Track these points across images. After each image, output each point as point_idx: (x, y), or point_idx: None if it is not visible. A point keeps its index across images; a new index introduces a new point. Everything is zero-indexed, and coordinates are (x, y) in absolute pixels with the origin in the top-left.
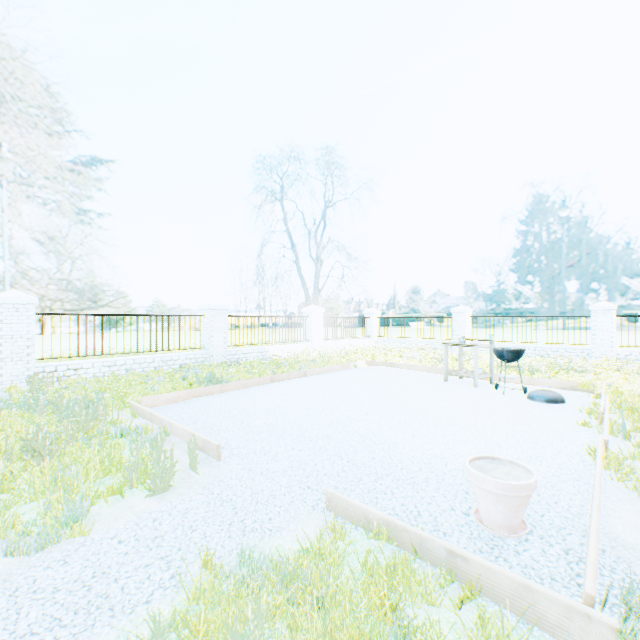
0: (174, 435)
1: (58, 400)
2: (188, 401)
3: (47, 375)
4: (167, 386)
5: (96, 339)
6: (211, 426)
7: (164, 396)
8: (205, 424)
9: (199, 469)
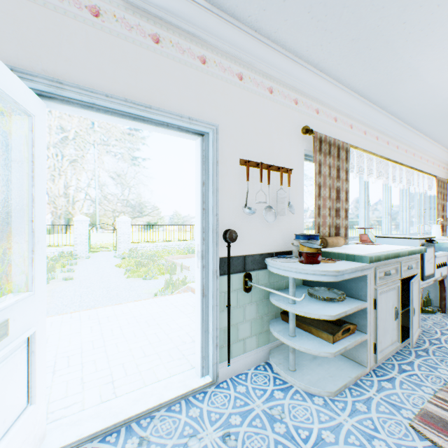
0: (177, 266)
1: (143, 255)
2: (184, 259)
3: (135, 248)
4: (177, 254)
5: (145, 235)
6: (189, 265)
7: (175, 256)
8: (187, 264)
9: (183, 272)
